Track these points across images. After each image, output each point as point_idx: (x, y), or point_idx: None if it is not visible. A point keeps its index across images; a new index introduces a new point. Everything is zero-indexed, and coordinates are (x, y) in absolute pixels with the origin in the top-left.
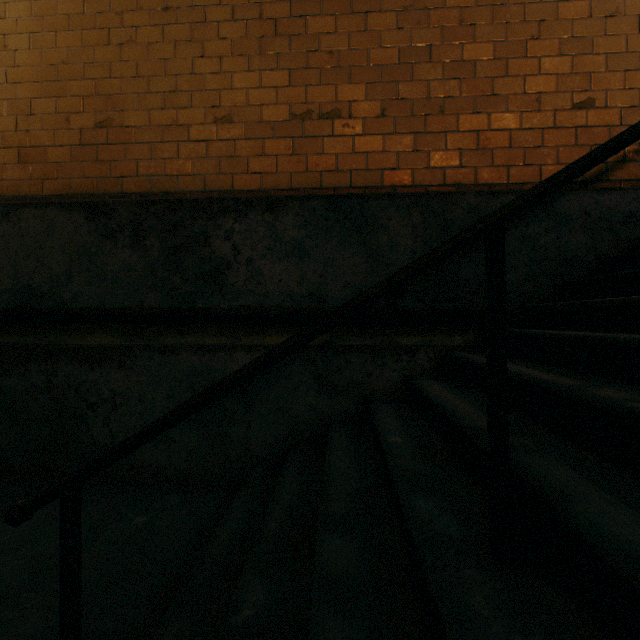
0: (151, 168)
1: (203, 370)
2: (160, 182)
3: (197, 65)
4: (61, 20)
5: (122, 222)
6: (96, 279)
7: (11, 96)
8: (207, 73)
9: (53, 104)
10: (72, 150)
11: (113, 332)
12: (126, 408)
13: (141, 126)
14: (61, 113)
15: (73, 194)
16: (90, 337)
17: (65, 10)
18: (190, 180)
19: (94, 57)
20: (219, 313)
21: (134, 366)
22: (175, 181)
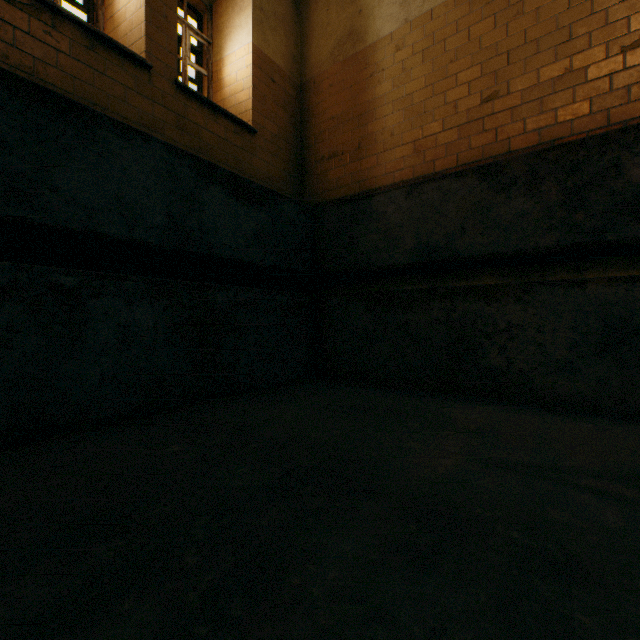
0: (539, 122)
1: (617, 301)
2: (549, 132)
3: (596, 4)
4: (448, 28)
5: (514, 176)
6: (487, 230)
7: (407, 105)
8: (610, 6)
9: (441, 98)
10: (458, 130)
11: (498, 275)
12: (522, 338)
13: (527, 87)
14: (448, 103)
15: (459, 165)
16: (475, 281)
17: (452, 19)
18: (587, 120)
19: (479, 45)
20: (635, 243)
21: (531, 301)
22: (568, 126)
